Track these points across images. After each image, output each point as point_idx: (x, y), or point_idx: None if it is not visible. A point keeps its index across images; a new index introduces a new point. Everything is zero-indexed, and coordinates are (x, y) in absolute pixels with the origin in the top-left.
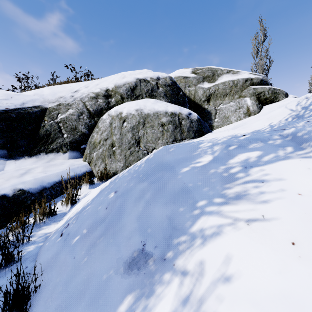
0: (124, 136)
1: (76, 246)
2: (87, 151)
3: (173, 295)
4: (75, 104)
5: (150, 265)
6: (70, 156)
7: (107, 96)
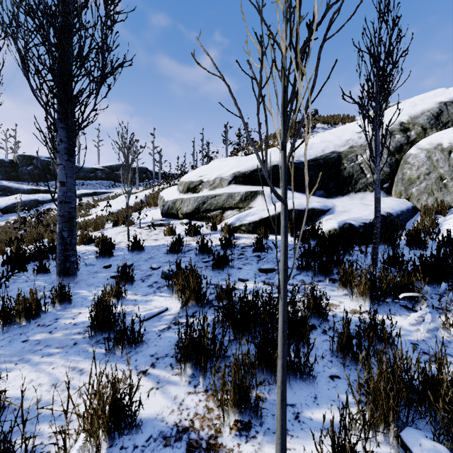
0: None
1: None
2: (401, 188)
3: None
4: None
5: None
6: None
7: (404, 130)
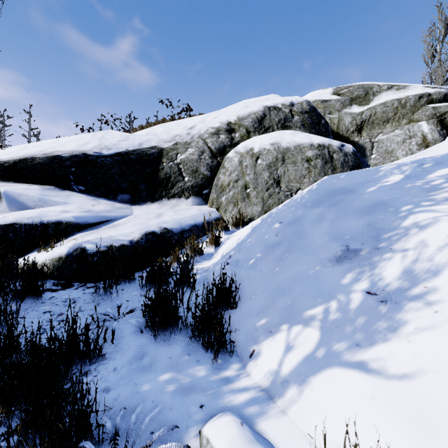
0: (259, 176)
1: (256, 265)
2: (214, 196)
3: (399, 262)
4: (194, 142)
5: (363, 255)
6: (193, 203)
7: (230, 130)
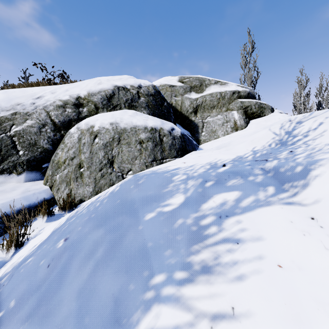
0: (95, 155)
1: None
2: (49, 173)
3: None
4: (36, 114)
5: None
6: (27, 178)
7: (78, 105)
